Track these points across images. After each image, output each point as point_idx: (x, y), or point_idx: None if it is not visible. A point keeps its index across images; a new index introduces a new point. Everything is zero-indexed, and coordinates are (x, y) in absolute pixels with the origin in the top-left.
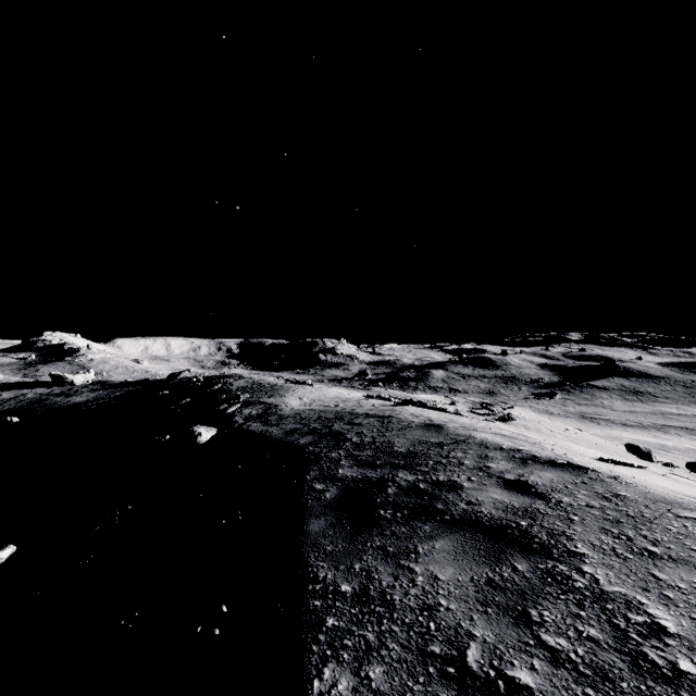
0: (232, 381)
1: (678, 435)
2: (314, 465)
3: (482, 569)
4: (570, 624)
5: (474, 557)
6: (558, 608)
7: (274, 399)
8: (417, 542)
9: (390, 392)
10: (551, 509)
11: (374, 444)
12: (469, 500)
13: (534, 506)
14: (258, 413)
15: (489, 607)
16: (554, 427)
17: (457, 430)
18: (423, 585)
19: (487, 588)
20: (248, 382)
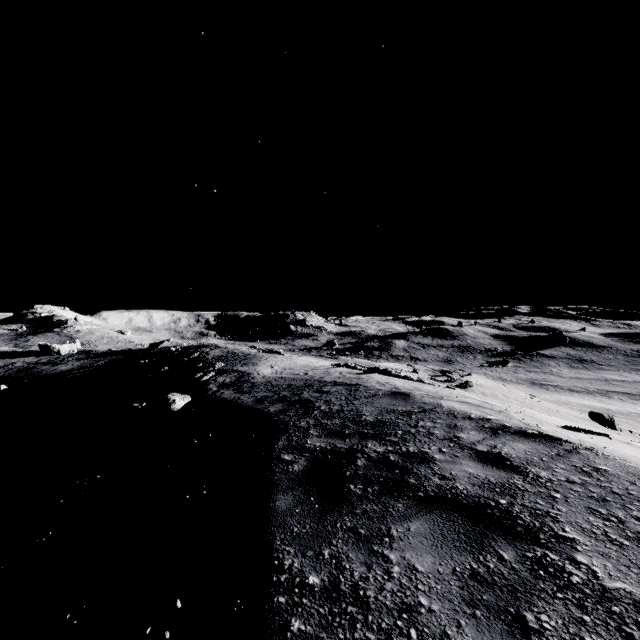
0: (208, 350)
1: (620, 400)
2: (283, 435)
3: (464, 558)
4: (574, 634)
5: (454, 542)
6: (557, 610)
7: (247, 368)
8: (390, 523)
9: (356, 360)
10: (530, 485)
11: (342, 412)
12: (442, 474)
13: (511, 481)
14: (231, 381)
15: (478, 608)
16: (509, 393)
17: (423, 398)
18: (400, 578)
19: (473, 583)
20: (223, 351)
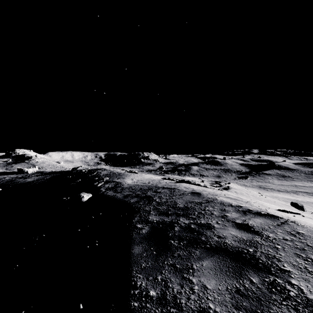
0: (101, 171)
1: (303, 195)
2: (137, 214)
3: (232, 281)
4: None
5: (226, 272)
6: (283, 312)
7: (120, 180)
8: (192, 261)
9: (174, 176)
10: (264, 241)
11: (167, 202)
12: (218, 235)
13: (254, 239)
14: (112, 186)
15: (240, 310)
16: (248, 192)
17: (207, 195)
18: (198, 292)
19: (237, 296)
20: (108, 172)
